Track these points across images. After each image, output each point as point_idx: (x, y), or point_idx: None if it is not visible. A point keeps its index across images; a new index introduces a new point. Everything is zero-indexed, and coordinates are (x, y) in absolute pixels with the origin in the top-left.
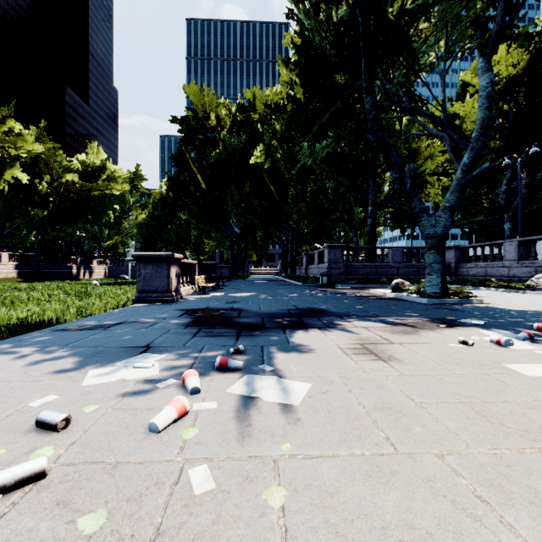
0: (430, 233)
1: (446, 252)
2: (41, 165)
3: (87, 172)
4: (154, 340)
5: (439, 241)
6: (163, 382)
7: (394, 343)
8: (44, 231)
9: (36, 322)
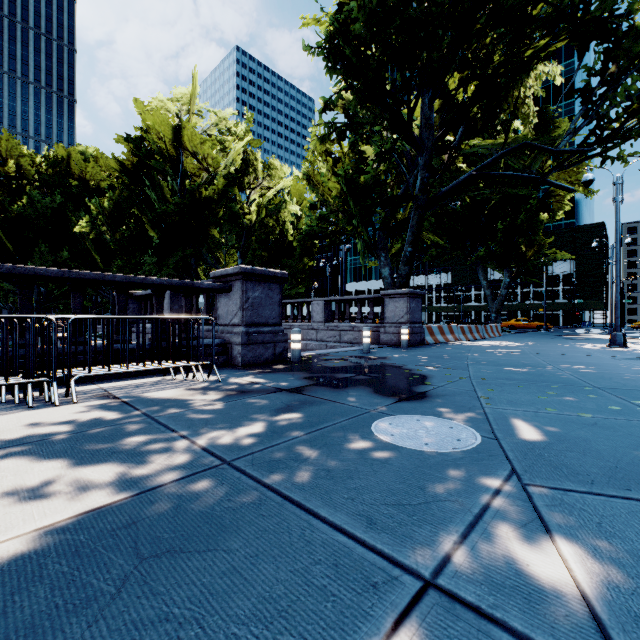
0: None
1: None
2: None
3: None
4: None
5: None
6: None
7: None
8: None
9: None
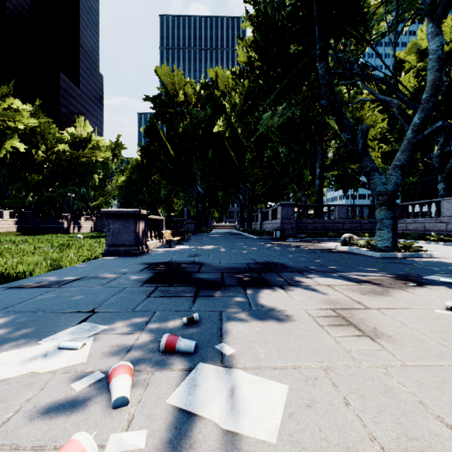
0: (381, 190)
1: None
2: (37, 137)
3: (76, 142)
4: (104, 301)
5: (389, 198)
6: (83, 378)
7: (370, 308)
8: (39, 192)
9: (3, 276)
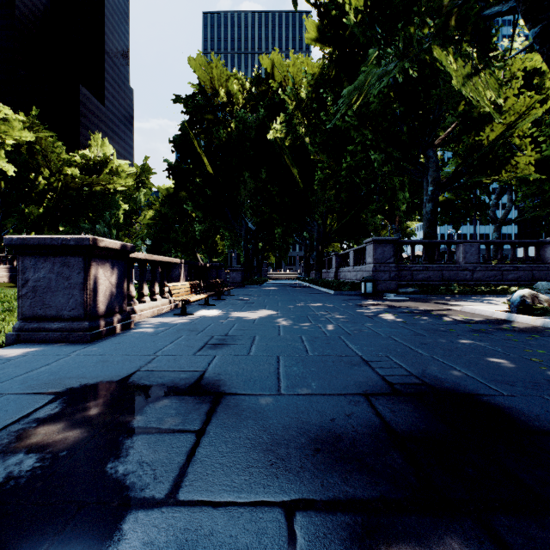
0: None
1: (540, 249)
2: (38, 158)
3: (89, 166)
4: None
5: None
6: None
7: None
8: (40, 231)
9: None
